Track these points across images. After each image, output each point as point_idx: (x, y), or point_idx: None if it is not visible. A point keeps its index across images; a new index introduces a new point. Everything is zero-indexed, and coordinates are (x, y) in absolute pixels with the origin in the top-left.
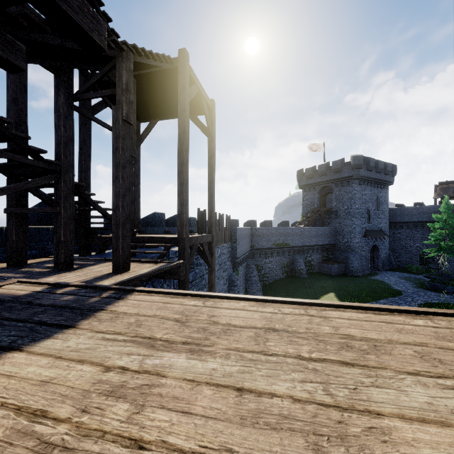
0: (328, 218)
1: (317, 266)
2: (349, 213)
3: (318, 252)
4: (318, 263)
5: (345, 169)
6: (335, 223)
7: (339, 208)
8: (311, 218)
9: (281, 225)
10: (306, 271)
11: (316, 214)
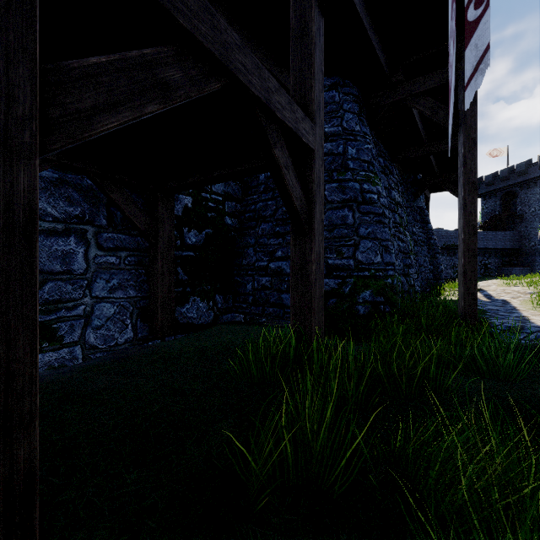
0: (512, 223)
1: (495, 270)
2: (536, 215)
3: (496, 256)
4: (496, 267)
5: (531, 171)
6: (520, 227)
7: (524, 211)
8: (488, 223)
9: None
10: (479, 271)
11: (494, 219)
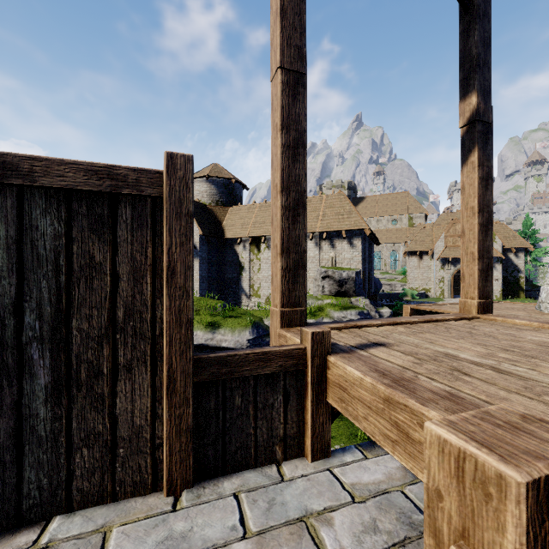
0: None
1: None
2: None
3: None
4: None
5: None
6: None
7: None
8: None
9: None
10: None
11: None
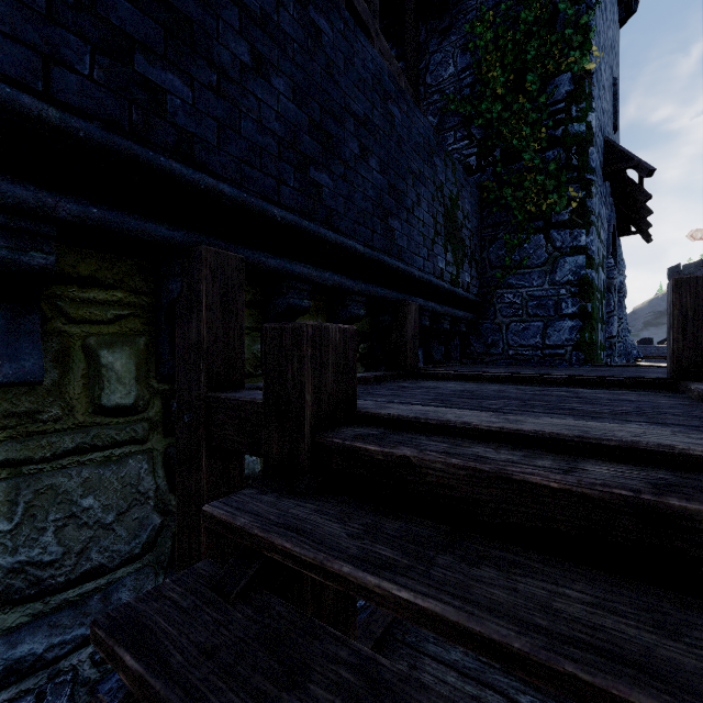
0: None
1: None
2: None
3: None
4: None
5: None
6: None
7: None
8: None
9: (640, 343)
10: None
11: None
